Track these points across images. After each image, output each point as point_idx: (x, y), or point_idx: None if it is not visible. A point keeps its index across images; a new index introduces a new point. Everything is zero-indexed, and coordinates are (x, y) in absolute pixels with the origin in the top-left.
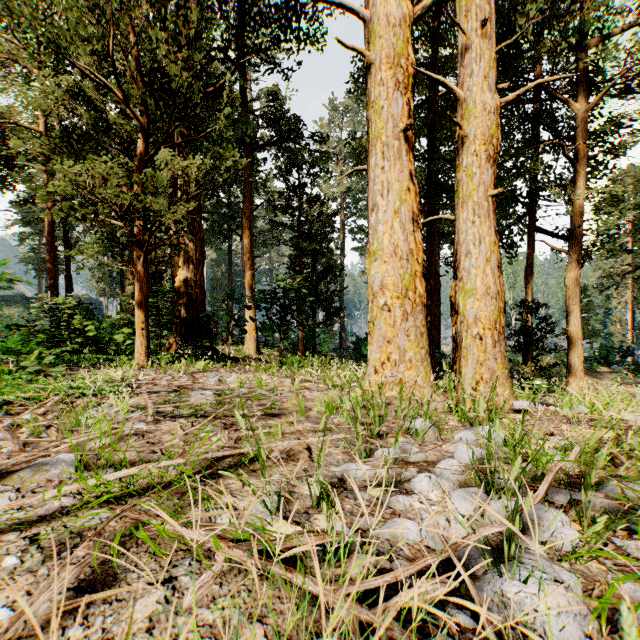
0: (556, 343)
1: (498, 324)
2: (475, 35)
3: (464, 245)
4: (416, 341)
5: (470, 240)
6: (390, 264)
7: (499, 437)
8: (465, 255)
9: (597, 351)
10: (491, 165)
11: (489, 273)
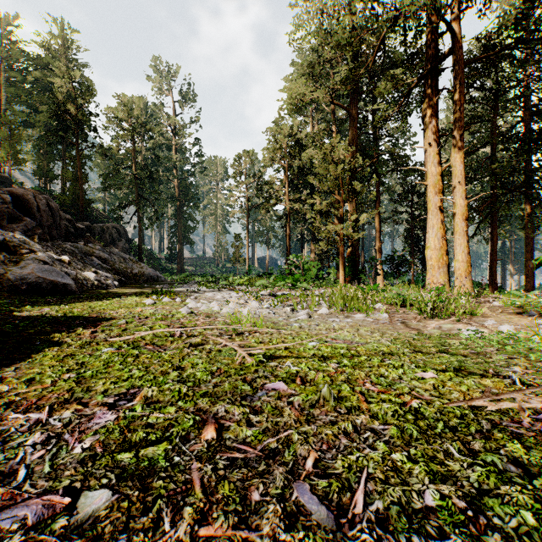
0: None
1: (467, 270)
2: (457, 184)
3: (455, 246)
4: (443, 276)
5: (457, 245)
6: (433, 251)
7: None
8: (455, 249)
9: None
10: (464, 221)
11: (463, 255)
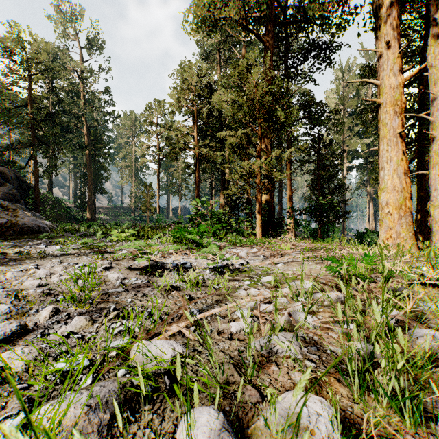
0: None
1: None
2: (438, 93)
3: (433, 186)
4: (406, 229)
5: (436, 183)
6: (391, 194)
7: None
8: (433, 190)
9: None
10: None
11: None
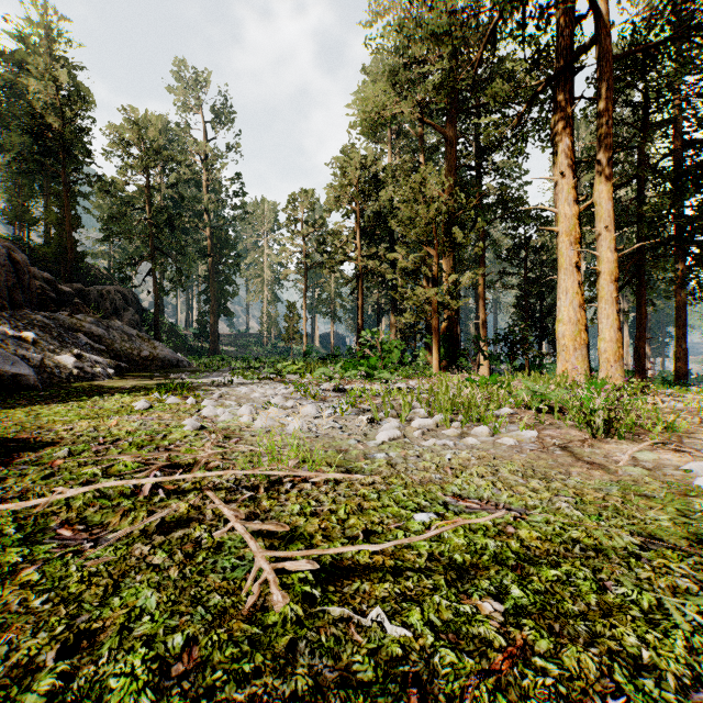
0: None
1: (617, 353)
2: (603, 230)
3: (599, 319)
4: (581, 361)
5: (603, 317)
6: (567, 326)
7: None
8: (600, 323)
9: None
10: (613, 284)
11: (612, 331)
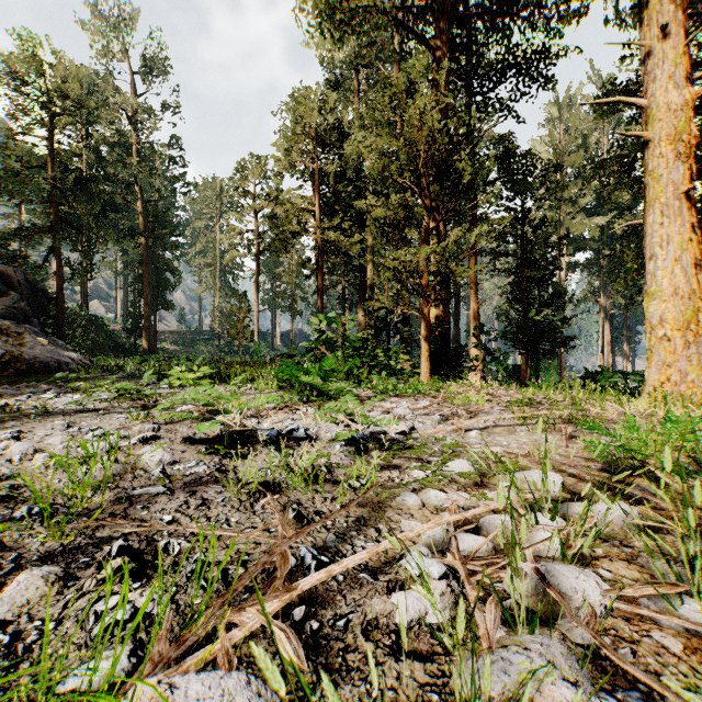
0: None
1: None
2: None
3: None
4: (697, 365)
5: None
6: (669, 302)
7: None
8: None
9: None
10: None
11: None
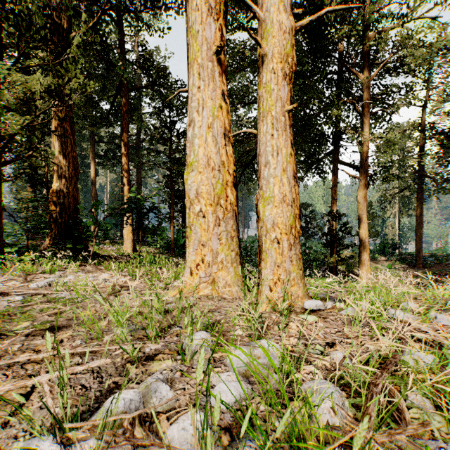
0: (352, 241)
1: (294, 229)
2: None
3: (264, 156)
4: (227, 244)
5: (269, 151)
6: (204, 174)
7: (274, 357)
8: (264, 165)
9: (378, 246)
10: (287, 83)
11: (285, 182)
